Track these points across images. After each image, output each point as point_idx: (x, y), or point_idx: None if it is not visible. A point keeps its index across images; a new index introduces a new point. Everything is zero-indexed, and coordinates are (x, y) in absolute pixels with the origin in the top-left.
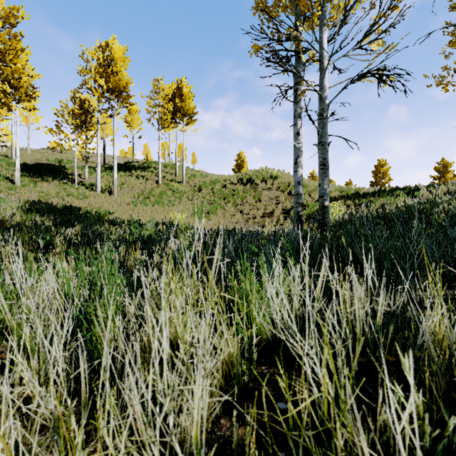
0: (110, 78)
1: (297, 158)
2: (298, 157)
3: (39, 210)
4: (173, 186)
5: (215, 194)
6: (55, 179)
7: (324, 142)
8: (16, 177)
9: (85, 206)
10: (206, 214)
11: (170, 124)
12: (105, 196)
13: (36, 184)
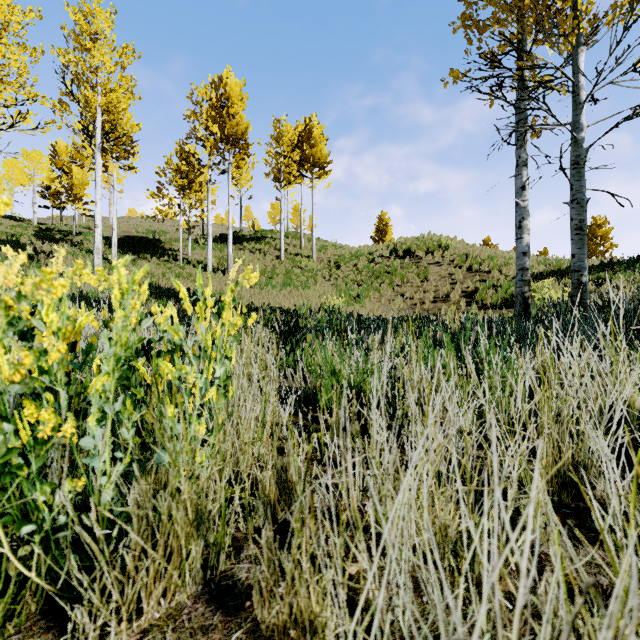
0: (227, 123)
1: (522, 221)
2: (524, 219)
3: (165, 294)
4: (300, 262)
5: (362, 272)
6: (154, 256)
7: (581, 199)
8: (112, 254)
9: (203, 289)
10: (357, 299)
11: (296, 179)
12: (220, 276)
13: (135, 263)
